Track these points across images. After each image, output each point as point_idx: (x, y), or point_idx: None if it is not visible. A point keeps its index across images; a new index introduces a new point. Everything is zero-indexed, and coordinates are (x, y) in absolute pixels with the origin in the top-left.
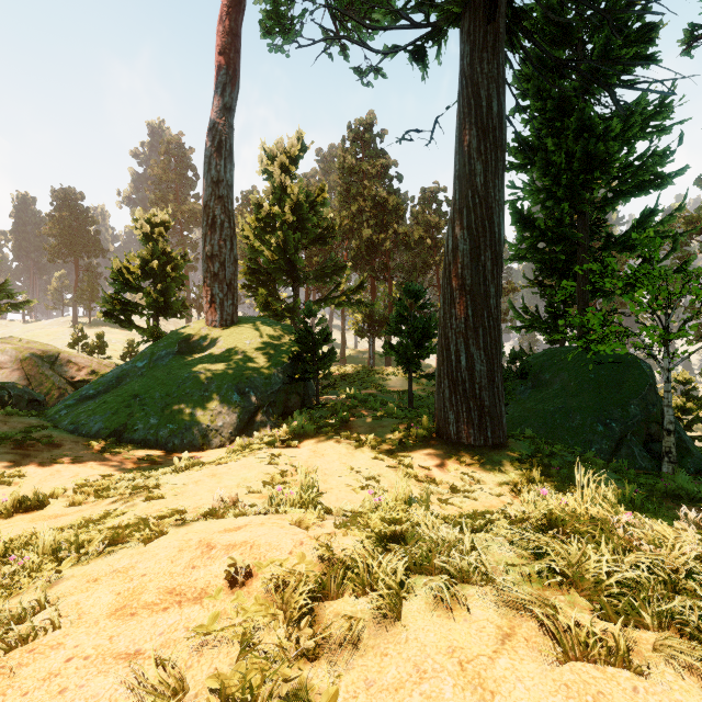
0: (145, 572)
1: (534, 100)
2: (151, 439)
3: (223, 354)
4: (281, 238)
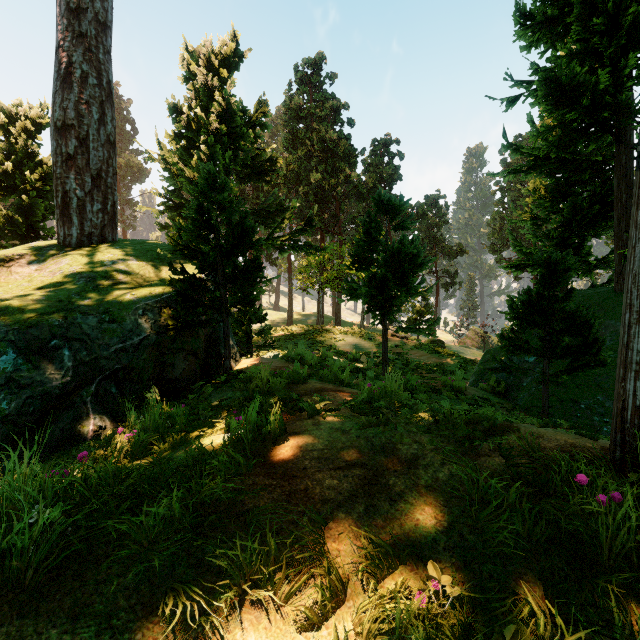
0: None
1: None
2: None
3: (49, 279)
4: (206, 155)
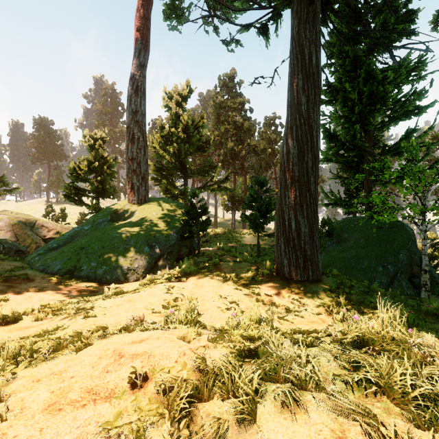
0: (73, 374)
1: (337, 59)
2: (92, 275)
3: (138, 221)
4: (176, 148)
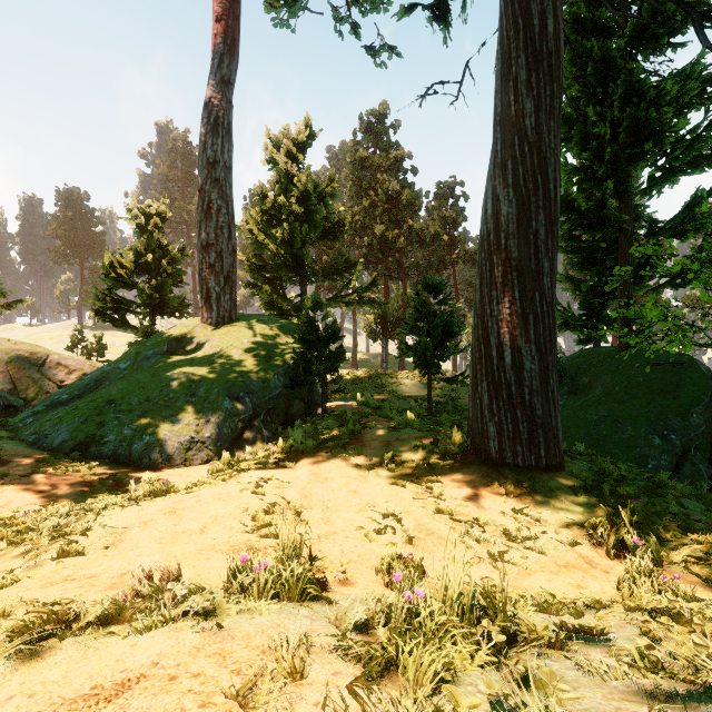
0: None
1: (571, 66)
2: (123, 453)
3: (217, 354)
4: (287, 231)
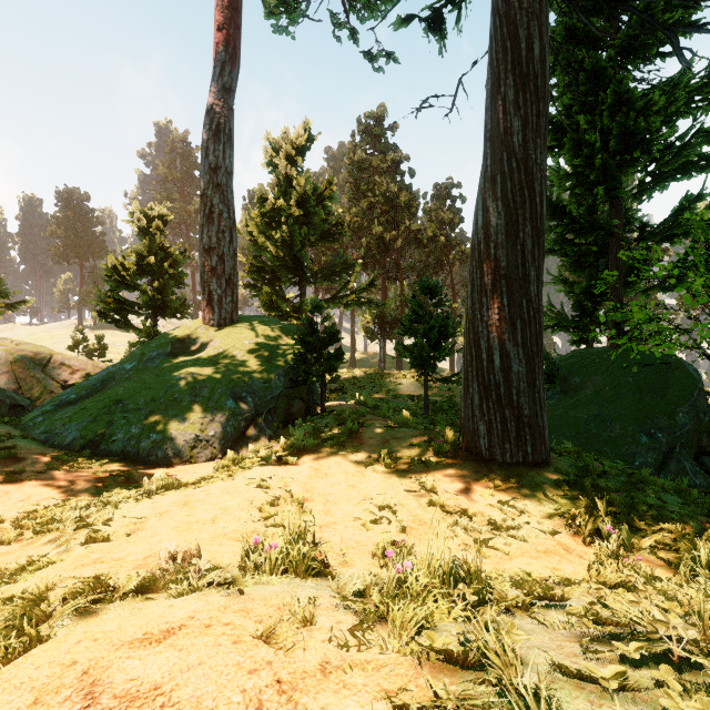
0: None
1: (563, 75)
2: (131, 451)
3: (219, 355)
4: (286, 233)
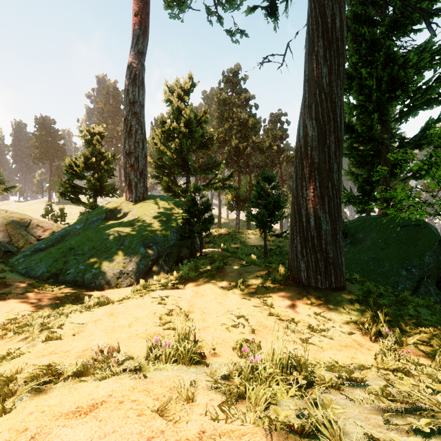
0: None
1: (352, 43)
2: (79, 280)
3: (135, 220)
4: (178, 144)
